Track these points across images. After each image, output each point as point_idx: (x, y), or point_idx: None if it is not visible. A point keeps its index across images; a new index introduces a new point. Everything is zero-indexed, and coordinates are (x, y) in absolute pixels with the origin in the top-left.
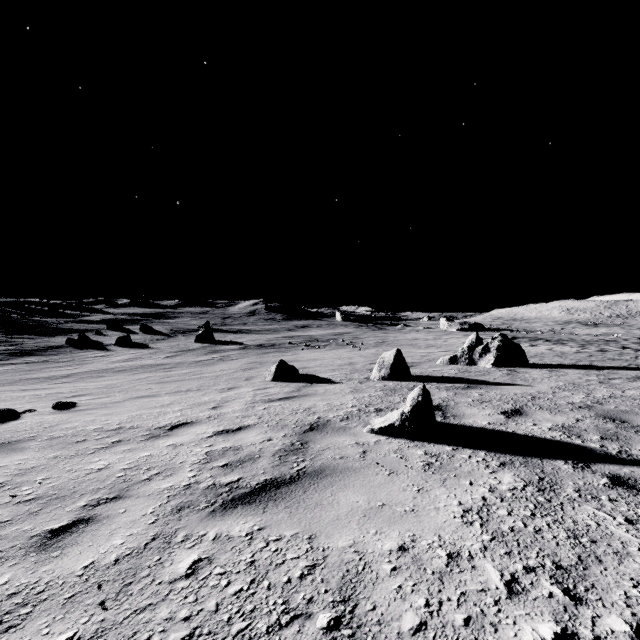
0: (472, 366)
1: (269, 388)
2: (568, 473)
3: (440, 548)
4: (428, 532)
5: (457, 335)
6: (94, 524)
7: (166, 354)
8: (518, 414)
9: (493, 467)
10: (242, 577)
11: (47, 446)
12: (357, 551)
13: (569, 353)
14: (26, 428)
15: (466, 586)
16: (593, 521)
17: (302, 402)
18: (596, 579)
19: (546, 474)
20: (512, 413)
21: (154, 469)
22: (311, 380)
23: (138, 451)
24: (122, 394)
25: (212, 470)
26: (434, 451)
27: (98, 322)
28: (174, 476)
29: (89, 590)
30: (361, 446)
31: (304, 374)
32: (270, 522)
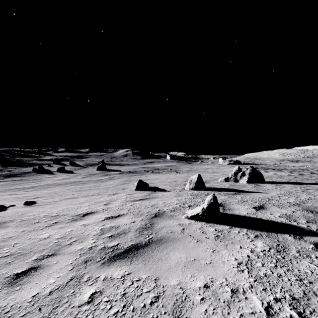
0: (236, 182)
1: (134, 194)
2: (292, 241)
3: (227, 286)
4: (219, 276)
5: (228, 166)
6: (40, 270)
7: (82, 176)
8: (262, 208)
9: (251, 238)
10: (118, 303)
11: (19, 225)
12: (181, 287)
13: (285, 176)
14: (9, 215)
15: (243, 310)
16: (309, 270)
17: (150, 201)
18: (315, 306)
19: (280, 242)
20: (259, 208)
21: (73, 238)
22: (155, 190)
23: (66, 228)
24: (59, 197)
25: (104, 239)
26: (220, 229)
27: (49, 160)
28: (84, 242)
29: (34, 311)
30: (181, 226)
31: (151, 186)
32: (134, 269)
